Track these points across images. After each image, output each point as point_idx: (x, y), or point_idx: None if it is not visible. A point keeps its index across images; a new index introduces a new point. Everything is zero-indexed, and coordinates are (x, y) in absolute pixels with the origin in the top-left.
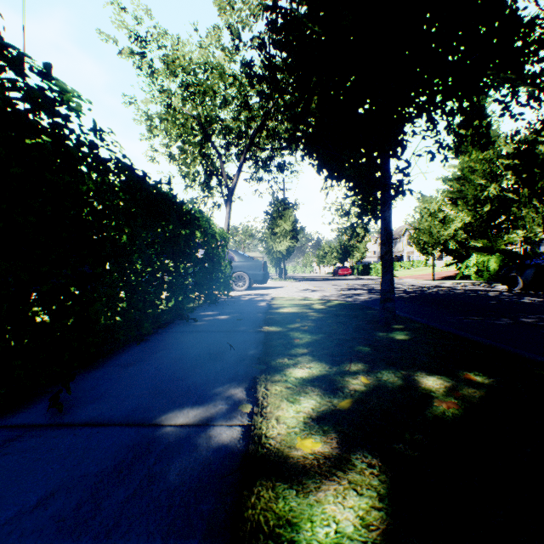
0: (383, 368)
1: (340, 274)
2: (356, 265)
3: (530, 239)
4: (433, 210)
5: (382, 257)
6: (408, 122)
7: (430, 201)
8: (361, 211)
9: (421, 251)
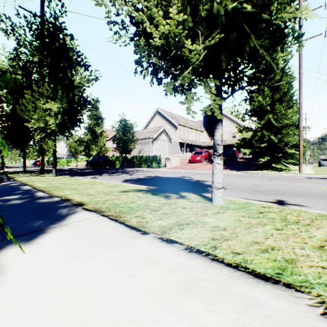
0: (17, 173)
1: (39, 164)
2: (49, 160)
3: (94, 154)
4: (76, 140)
5: (24, 161)
6: (28, 141)
7: (75, 136)
8: (22, 152)
9: (72, 155)
